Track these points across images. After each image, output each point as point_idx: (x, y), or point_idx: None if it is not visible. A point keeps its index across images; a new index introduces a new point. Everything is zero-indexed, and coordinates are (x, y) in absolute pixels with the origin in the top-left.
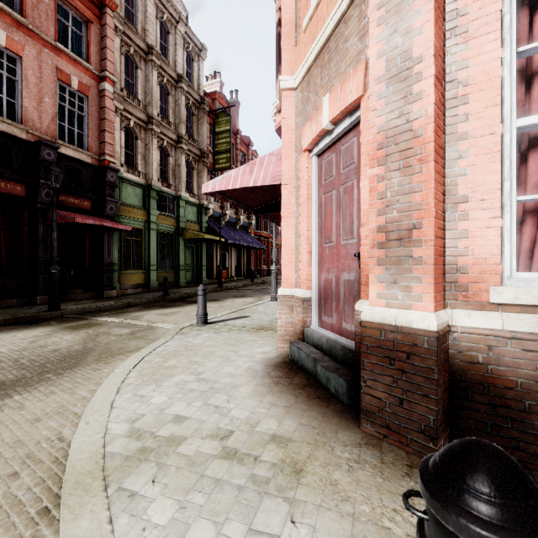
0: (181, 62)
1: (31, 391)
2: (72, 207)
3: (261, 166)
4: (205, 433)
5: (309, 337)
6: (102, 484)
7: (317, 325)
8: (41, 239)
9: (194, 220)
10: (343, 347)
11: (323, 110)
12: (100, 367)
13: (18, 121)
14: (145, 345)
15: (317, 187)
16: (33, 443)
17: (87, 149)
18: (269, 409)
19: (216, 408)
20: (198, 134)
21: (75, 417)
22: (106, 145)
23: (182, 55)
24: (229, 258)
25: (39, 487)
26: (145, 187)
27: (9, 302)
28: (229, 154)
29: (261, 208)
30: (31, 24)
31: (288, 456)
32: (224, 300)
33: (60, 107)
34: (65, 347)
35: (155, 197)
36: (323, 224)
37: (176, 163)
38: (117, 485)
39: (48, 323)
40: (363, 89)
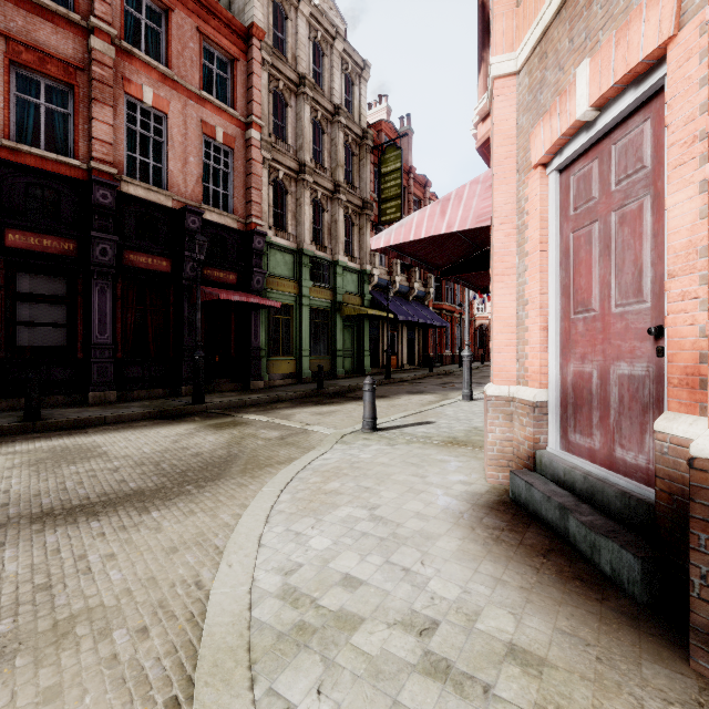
0: (338, 89)
1: (170, 507)
2: (217, 282)
3: (458, 202)
4: (392, 616)
5: (546, 466)
6: (248, 676)
7: (558, 447)
8: (186, 320)
9: (354, 291)
10: (623, 493)
11: (576, 90)
12: (246, 482)
13: (164, 187)
14: (299, 456)
15: (558, 223)
16: (167, 584)
17: (232, 212)
18: (493, 589)
19: (404, 573)
20: (360, 180)
21: (215, 552)
22: (252, 204)
23: (340, 80)
24: (398, 340)
25: (170, 659)
26: (295, 252)
27: (156, 392)
28: (400, 200)
29: (451, 268)
30: (176, 75)
31: (550, 701)
32: (395, 397)
33: (204, 166)
34: (207, 451)
35: (308, 265)
36: (571, 282)
37: (332, 219)
38: (267, 683)
39: (192, 418)
40: (675, 24)
